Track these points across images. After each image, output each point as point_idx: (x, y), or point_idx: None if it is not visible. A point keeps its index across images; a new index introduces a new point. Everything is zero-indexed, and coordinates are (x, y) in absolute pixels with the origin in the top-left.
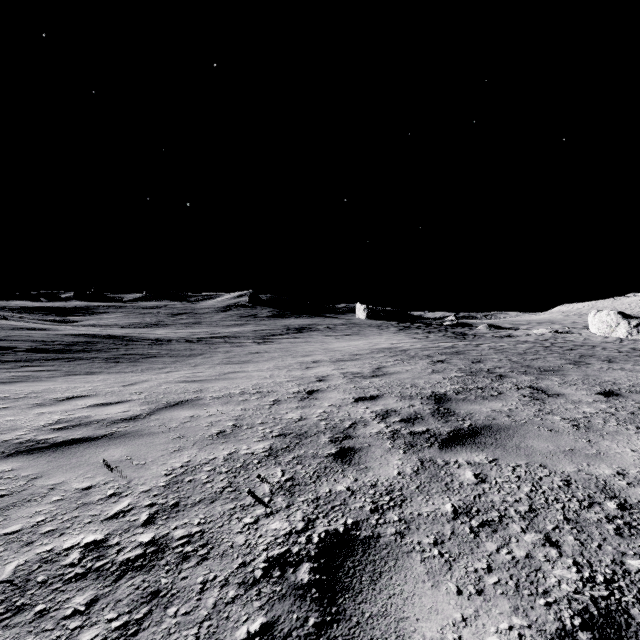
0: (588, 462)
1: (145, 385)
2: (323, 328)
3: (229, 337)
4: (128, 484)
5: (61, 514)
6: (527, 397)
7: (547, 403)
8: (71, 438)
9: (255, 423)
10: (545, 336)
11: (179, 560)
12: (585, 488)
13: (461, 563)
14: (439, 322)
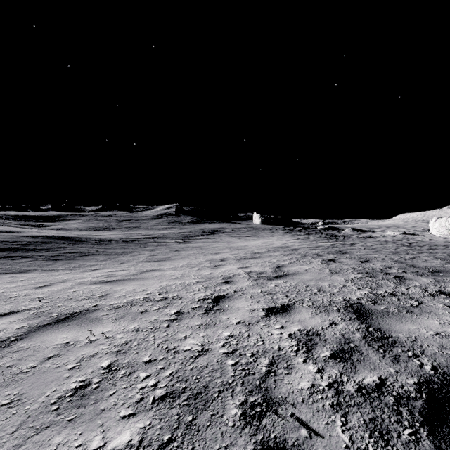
0: None
1: (58, 287)
2: (229, 231)
3: (158, 238)
4: None
5: None
6: None
7: None
8: None
9: (139, 362)
10: (398, 237)
11: None
12: None
13: None
14: (314, 226)
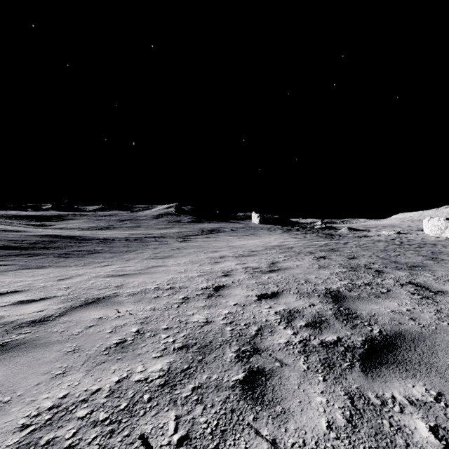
0: None
1: (77, 279)
2: (228, 230)
3: (159, 237)
4: None
5: None
6: (416, 295)
7: (439, 302)
8: None
9: (159, 328)
10: (392, 236)
11: None
12: None
13: None
14: (312, 226)
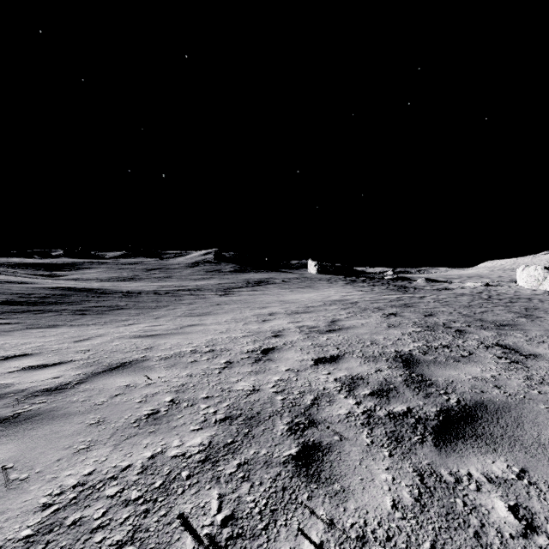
0: None
1: (97, 341)
2: (279, 281)
3: (195, 290)
4: None
5: None
6: (503, 359)
7: (530, 367)
8: None
9: (198, 397)
10: (478, 289)
11: None
12: None
13: None
14: (381, 276)
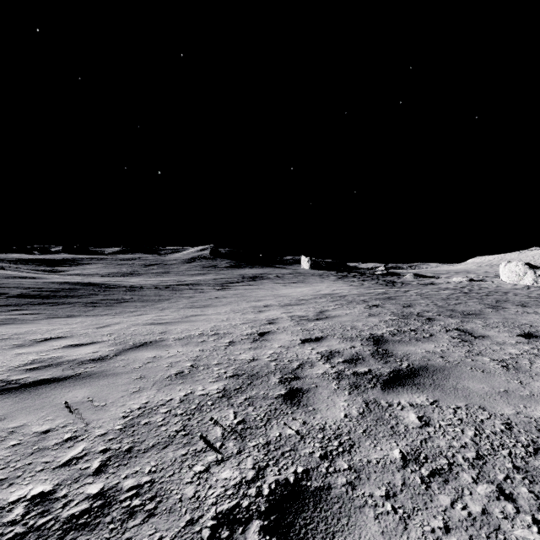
0: (524, 404)
1: (116, 327)
2: (273, 277)
3: (193, 284)
4: (86, 427)
5: (14, 461)
6: (456, 339)
7: (475, 344)
8: (40, 378)
9: (211, 364)
10: (463, 284)
11: (125, 516)
12: (527, 432)
13: (416, 521)
14: (372, 272)
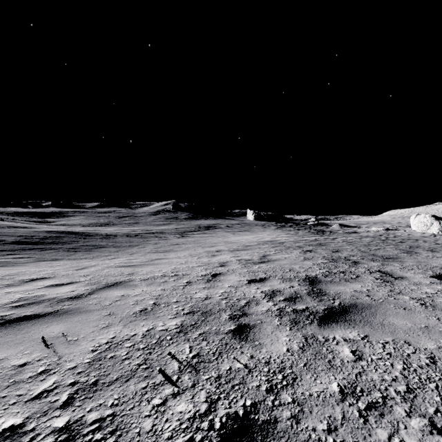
0: None
1: (92, 269)
2: (224, 226)
3: (158, 233)
4: (58, 361)
5: None
6: (379, 279)
7: (395, 285)
8: (24, 315)
9: (171, 302)
10: (380, 232)
11: None
12: None
13: None
14: (305, 222)
